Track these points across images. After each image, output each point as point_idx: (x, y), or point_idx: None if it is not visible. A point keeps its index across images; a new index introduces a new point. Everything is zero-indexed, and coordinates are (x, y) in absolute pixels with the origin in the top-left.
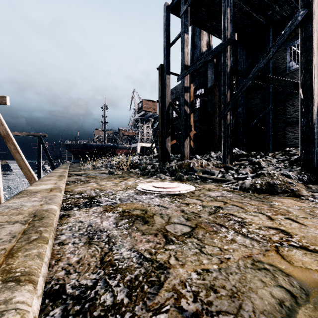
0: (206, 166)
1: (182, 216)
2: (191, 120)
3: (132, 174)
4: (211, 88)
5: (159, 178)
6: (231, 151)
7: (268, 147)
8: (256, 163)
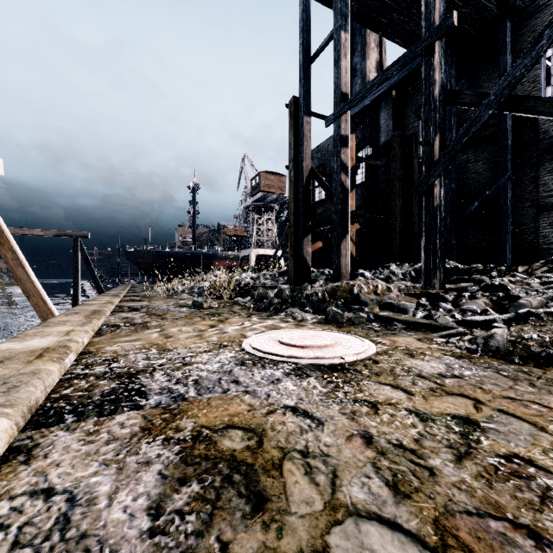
0: (385, 292)
1: (372, 467)
2: (351, 204)
3: (238, 307)
4: (386, 145)
5: (292, 318)
6: (442, 263)
7: (503, 255)
8: (498, 288)
